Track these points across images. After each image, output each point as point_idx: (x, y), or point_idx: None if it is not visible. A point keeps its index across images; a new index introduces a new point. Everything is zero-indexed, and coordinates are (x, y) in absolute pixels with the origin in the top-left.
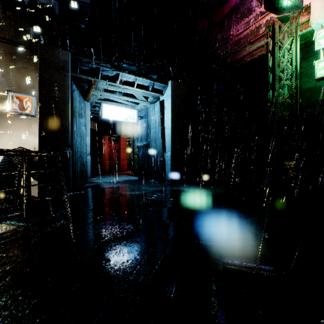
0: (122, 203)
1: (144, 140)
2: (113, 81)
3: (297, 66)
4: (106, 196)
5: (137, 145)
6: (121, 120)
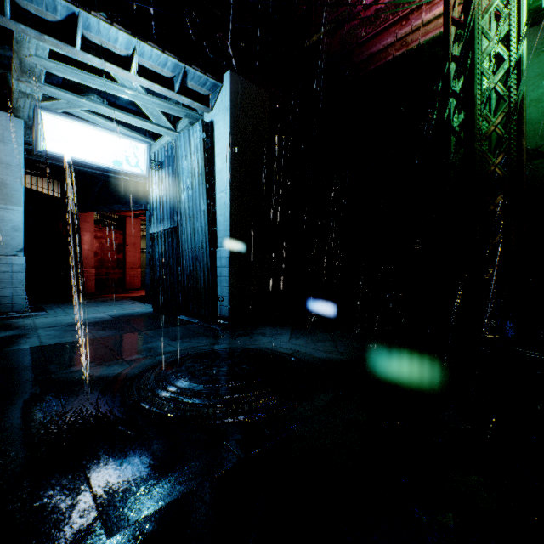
0: None
1: (165, 220)
2: (61, 39)
3: (523, 49)
4: None
5: (150, 230)
6: (102, 164)
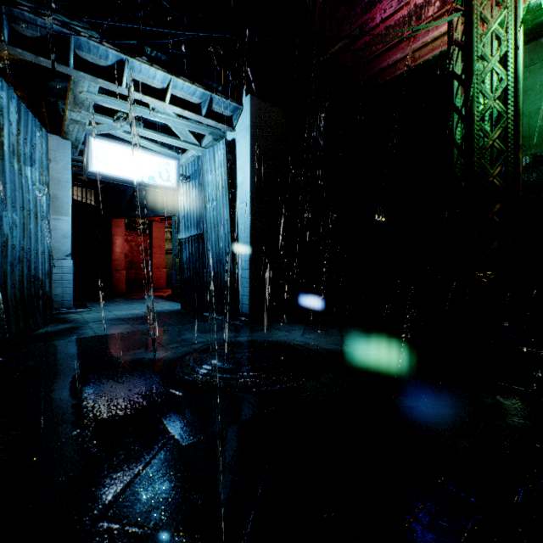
0: (89, 410)
1: (192, 227)
2: (110, 80)
3: (520, 69)
4: (61, 374)
5: (178, 236)
6: (139, 180)
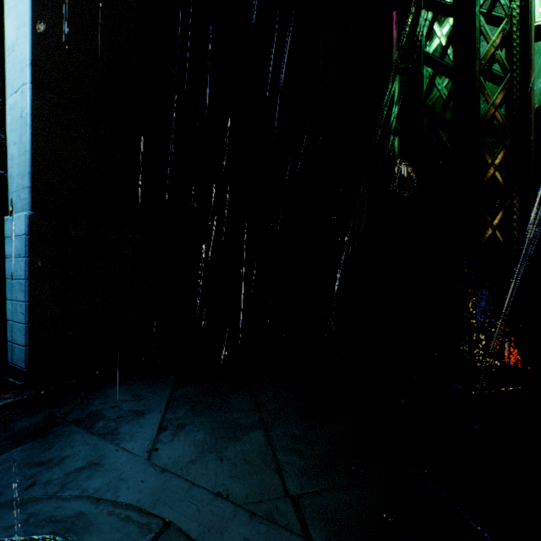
0: None
1: None
2: None
3: None
4: None
5: None
6: None
